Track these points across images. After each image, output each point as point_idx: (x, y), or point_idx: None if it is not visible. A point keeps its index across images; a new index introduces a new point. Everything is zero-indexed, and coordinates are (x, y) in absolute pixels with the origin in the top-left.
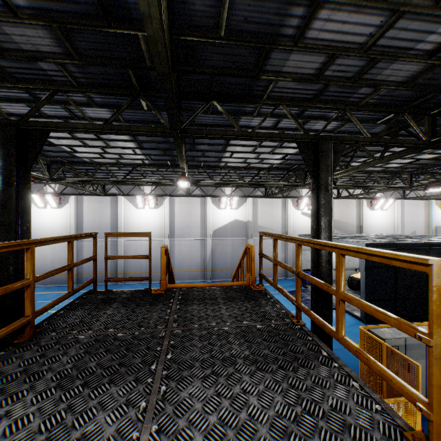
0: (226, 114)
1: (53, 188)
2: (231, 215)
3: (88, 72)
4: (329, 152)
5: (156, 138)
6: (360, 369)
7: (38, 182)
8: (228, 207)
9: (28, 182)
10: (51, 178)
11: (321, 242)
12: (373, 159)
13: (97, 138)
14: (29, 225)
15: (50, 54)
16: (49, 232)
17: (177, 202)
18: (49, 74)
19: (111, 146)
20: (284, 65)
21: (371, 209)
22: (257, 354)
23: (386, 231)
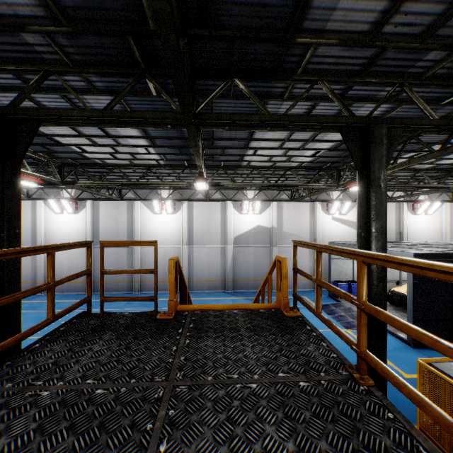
0: (250, 94)
1: (69, 193)
2: (254, 220)
3: (82, 44)
4: (382, 139)
5: (169, 134)
6: (419, 413)
7: (55, 187)
8: (250, 211)
9: (17, 181)
10: (62, 181)
11: (417, 262)
12: (431, 151)
13: (106, 135)
14: (18, 232)
15: (32, 19)
16: (65, 238)
17: (196, 207)
18: (37, 51)
19: (122, 144)
20: (329, 20)
21: (413, 214)
22: (308, 450)
23: (431, 238)
